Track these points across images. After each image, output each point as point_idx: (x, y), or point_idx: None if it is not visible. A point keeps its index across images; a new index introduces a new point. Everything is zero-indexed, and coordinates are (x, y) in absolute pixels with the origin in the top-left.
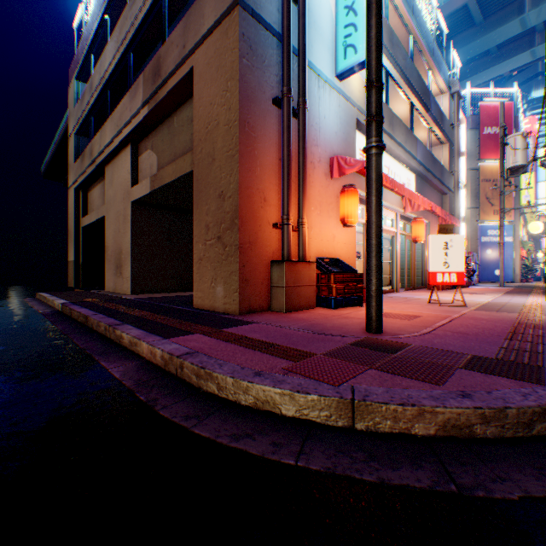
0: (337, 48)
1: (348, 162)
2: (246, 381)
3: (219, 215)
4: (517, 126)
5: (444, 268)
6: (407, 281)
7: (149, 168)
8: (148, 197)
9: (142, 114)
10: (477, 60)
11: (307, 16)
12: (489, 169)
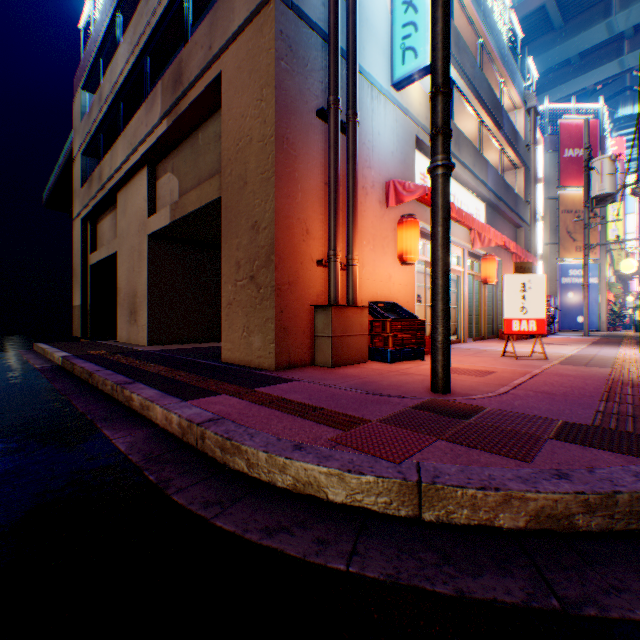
0: (394, 51)
1: (407, 187)
2: (284, 457)
3: (252, 250)
4: (603, 148)
5: (521, 314)
6: (475, 329)
7: (169, 194)
8: (168, 229)
9: (160, 130)
10: (556, 71)
11: (358, 12)
12: (570, 198)
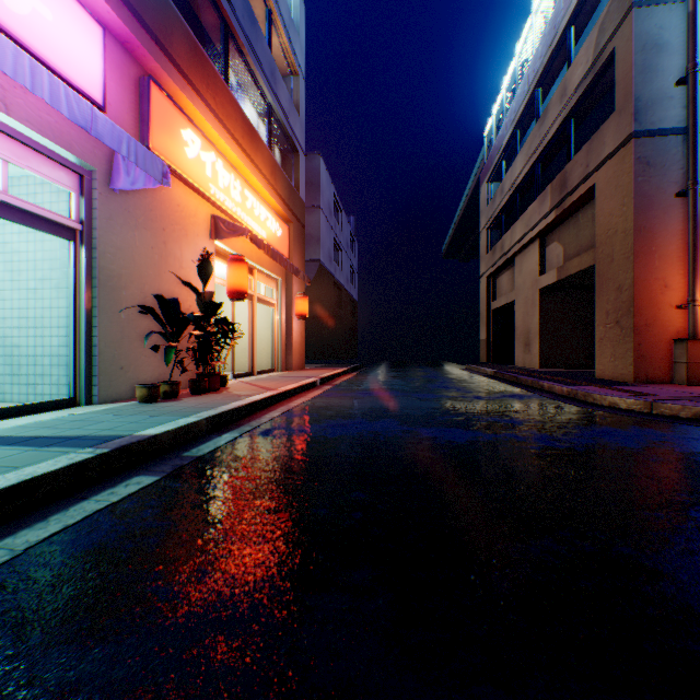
0: None
1: None
2: (604, 395)
3: (615, 304)
4: None
5: None
6: None
7: (554, 258)
8: (553, 284)
9: (548, 218)
10: None
11: None
12: None
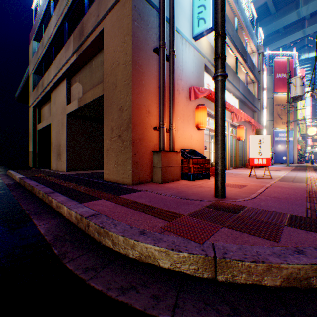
0: (193, 20)
1: (200, 90)
2: (133, 240)
3: (120, 121)
4: (295, 73)
5: (258, 155)
6: (233, 163)
7: (77, 93)
8: (77, 111)
9: (72, 60)
10: (272, 36)
11: None
12: (279, 98)
